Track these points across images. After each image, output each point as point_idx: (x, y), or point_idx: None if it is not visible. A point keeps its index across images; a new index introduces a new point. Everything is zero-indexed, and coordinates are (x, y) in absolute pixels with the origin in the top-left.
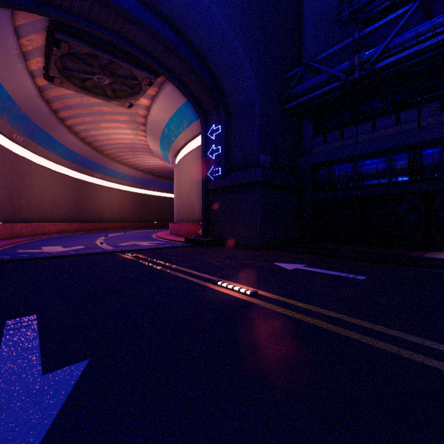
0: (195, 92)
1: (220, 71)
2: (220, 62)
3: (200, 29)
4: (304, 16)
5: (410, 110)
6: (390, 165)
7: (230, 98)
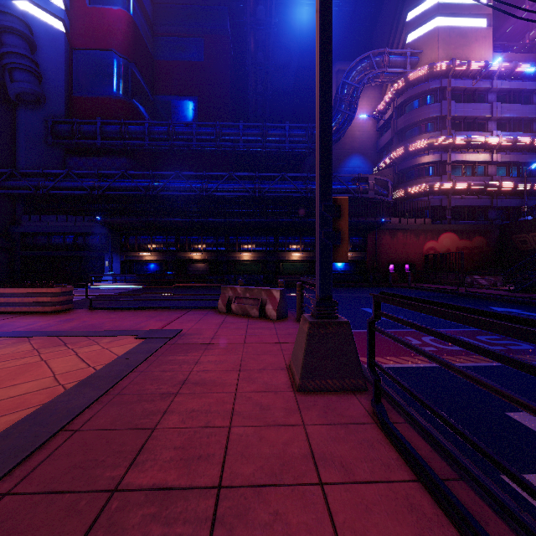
0: None
1: None
2: None
3: None
4: (18, 128)
5: (72, 216)
6: (64, 241)
7: None
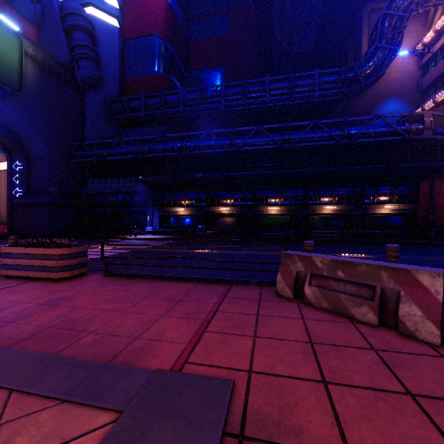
0: (1, 139)
1: (21, 136)
2: (20, 132)
3: (3, 116)
4: (85, 109)
5: (122, 178)
6: (117, 199)
7: (30, 151)
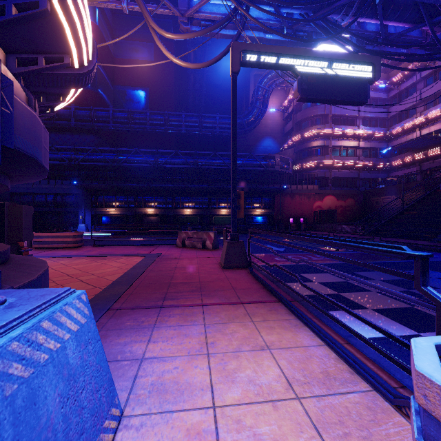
0: None
1: None
2: None
3: None
4: None
5: (53, 180)
6: (46, 199)
7: None
